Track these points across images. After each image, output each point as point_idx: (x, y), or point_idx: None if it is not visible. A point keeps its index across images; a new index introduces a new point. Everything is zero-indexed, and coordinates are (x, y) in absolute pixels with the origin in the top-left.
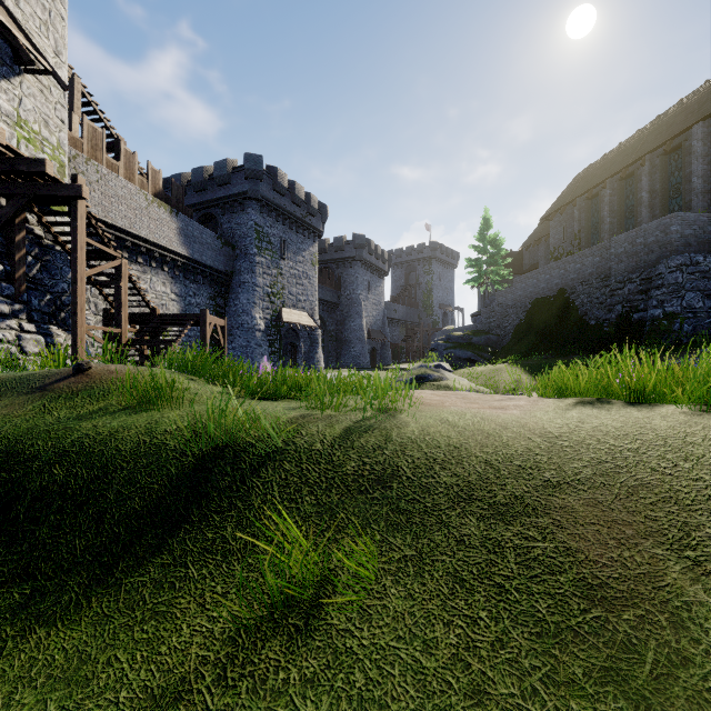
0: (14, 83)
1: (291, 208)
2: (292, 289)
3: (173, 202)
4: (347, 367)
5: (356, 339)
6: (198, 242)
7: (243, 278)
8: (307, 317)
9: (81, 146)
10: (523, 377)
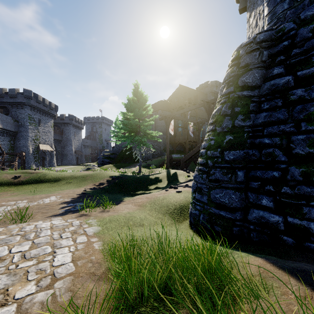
0: None
1: (43, 107)
2: (43, 137)
3: None
4: (66, 164)
5: (69, 154)
6: (5, 122)
7: (23, 134)
8: (49, 147)
9: None
10: (114, 167)
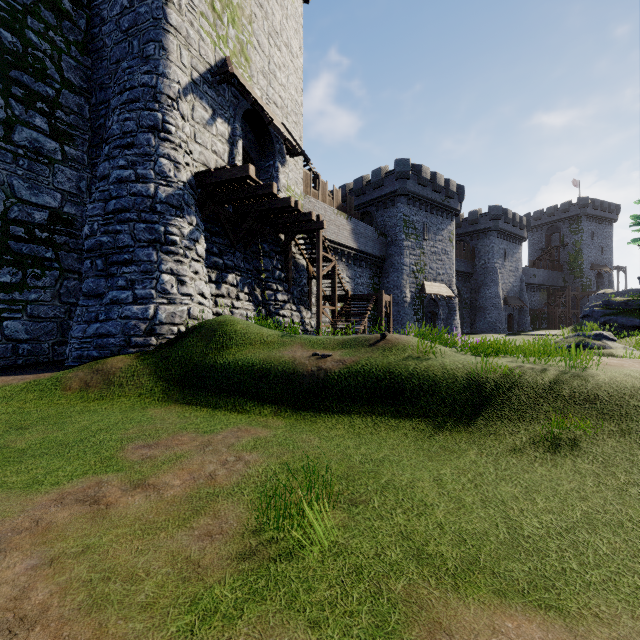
0: (286, 166)
1: (432, 195)
2: (432, 265)
3: (347, 210)
4: (481, 332)
5: (491, 306)
6: (363, 237)
7: (394, 260)
8: (445, 288)
9: None
10: None
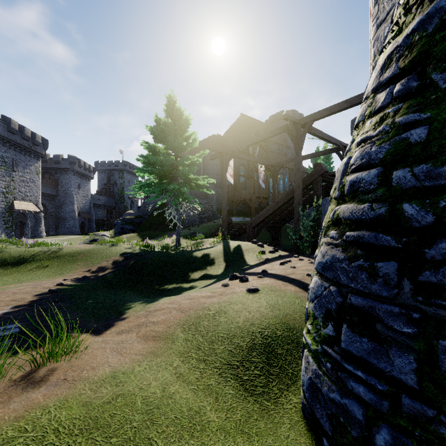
0: None
1: (21, 141)
2: (22, 189)
3: None
4: (63, 234)
5: (70, 217)
6: None
7: None
8: (33, 205)
9: None
10: (138, 238)
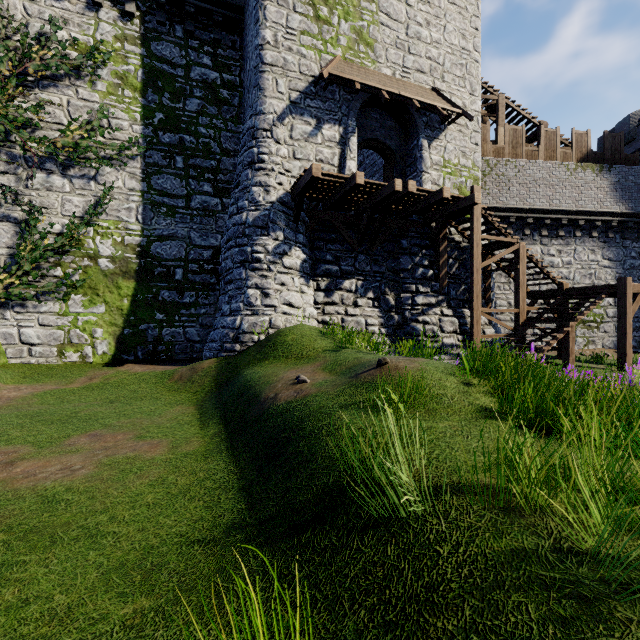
0: (441, 138)
1: None
2: None
3: (606, 157)
4: None
5: None
6: None
7: None
8: None
9: (503, 151)
10: None
